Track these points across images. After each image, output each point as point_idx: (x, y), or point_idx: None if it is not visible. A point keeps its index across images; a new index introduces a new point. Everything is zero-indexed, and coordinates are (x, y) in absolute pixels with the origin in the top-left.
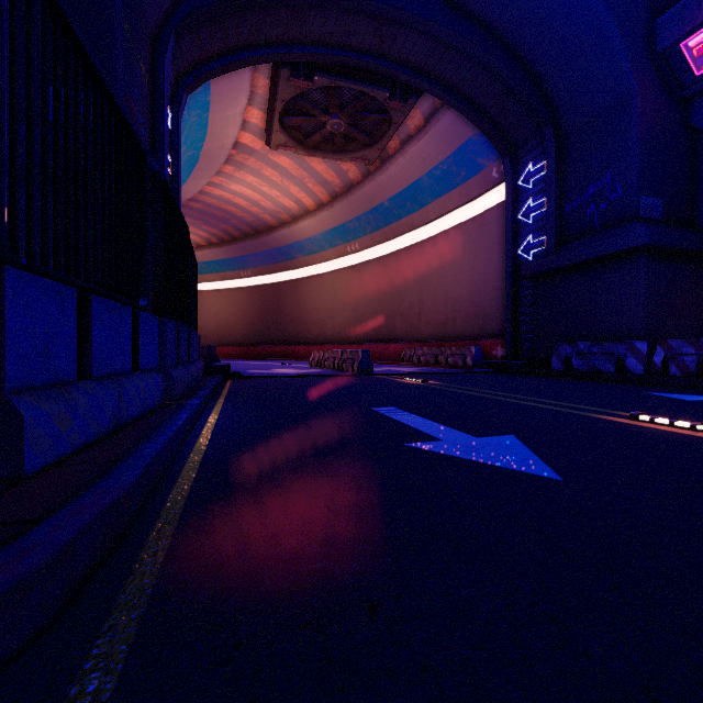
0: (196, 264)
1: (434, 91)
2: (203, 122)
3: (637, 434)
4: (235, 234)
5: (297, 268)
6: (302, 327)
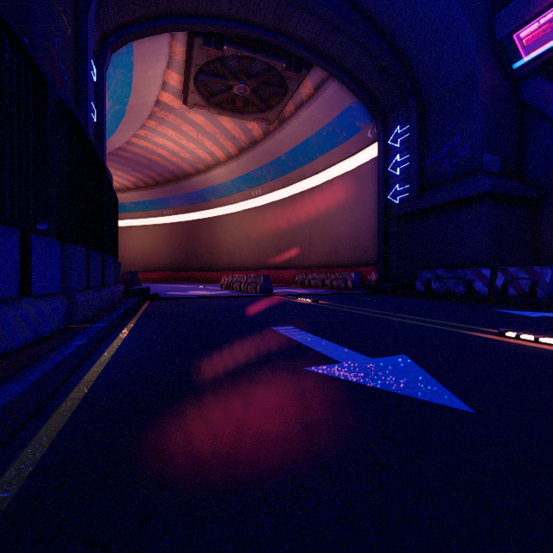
0: (116, 199)
1: (322, 65)
2: (128, 80)
3: (513, 351)
4: (159, 179)
5: (210, 208)
6: (215, 257)
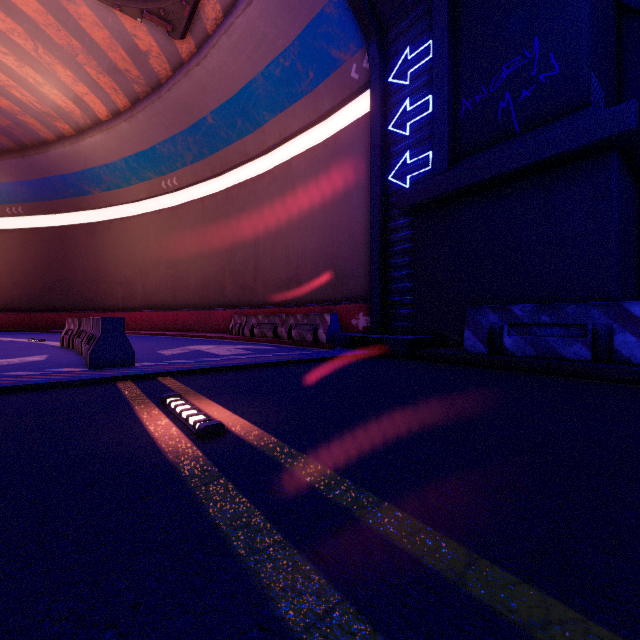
0: None
1: None
2: None
3: None
4: None
5: (93, 207)
6: (102, 288)
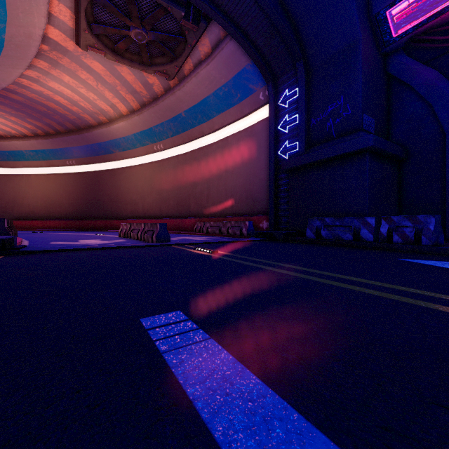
0: None
1: (220, 20)
2: None
3: None
4: (59, 129)
5: (114, 160)
6: (119, 206)
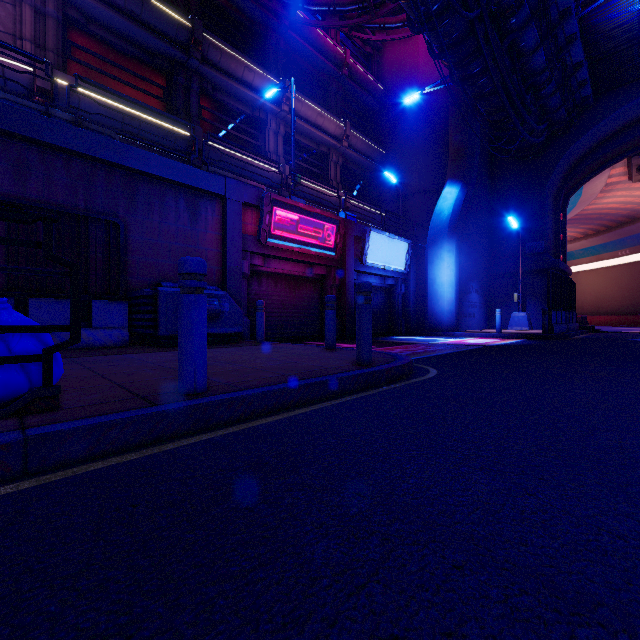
0: (574, 284)
1: None
2: (578, 194)
3: None
4: (610, 224)
5: None
6: None
